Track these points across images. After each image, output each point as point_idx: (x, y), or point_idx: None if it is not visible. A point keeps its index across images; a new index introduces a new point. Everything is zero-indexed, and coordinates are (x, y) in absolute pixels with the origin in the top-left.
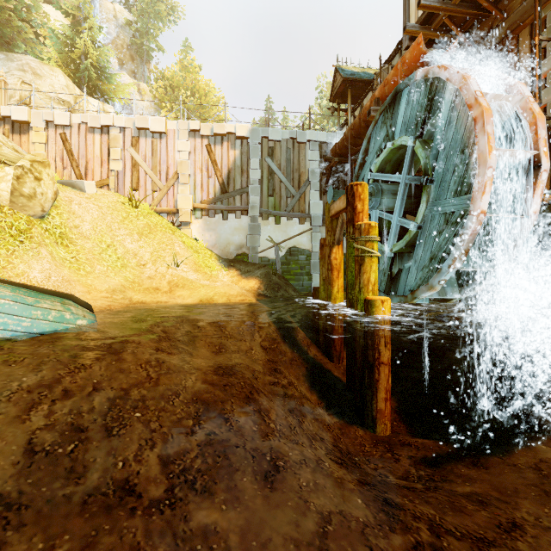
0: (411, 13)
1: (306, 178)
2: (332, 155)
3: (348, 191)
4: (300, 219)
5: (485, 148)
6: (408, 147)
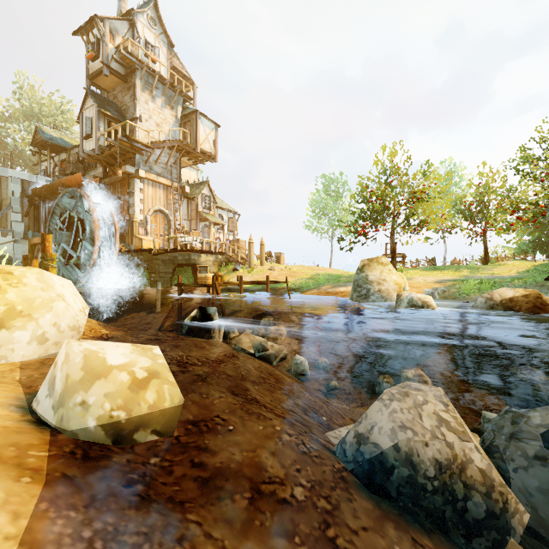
0: (84, 145)
1: (9, 203)
2: (34, 193)
3: (41, 236)
4: (3, 233)
5: (96, 234)
6: (75, 220)
